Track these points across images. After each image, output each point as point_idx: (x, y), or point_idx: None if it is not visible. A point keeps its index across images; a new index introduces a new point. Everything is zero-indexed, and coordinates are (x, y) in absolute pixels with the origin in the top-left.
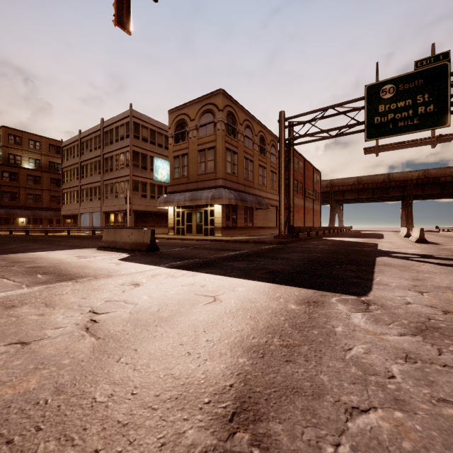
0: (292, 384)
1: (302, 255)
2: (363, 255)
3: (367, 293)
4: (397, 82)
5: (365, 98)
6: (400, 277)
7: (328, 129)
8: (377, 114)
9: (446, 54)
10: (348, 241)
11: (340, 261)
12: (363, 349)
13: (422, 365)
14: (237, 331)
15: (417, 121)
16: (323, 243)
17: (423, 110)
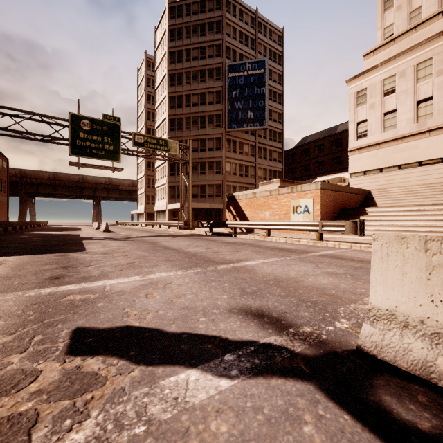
0: (74, 264)
1: (25, 244)
2: (73, 240)
3: (85, 251)
4: (92, 121)
5: (70, 122)
6: (97, 246)
7: (34, 133)
8: (79, 138)
9: (119, 119)
10: (54, 233)
11: (61, 244)
12: (90, 258)
13: (105, 257)
14: (40, 264)
15: (104, 153)
16: (31, 236)
17: (108, 147)
